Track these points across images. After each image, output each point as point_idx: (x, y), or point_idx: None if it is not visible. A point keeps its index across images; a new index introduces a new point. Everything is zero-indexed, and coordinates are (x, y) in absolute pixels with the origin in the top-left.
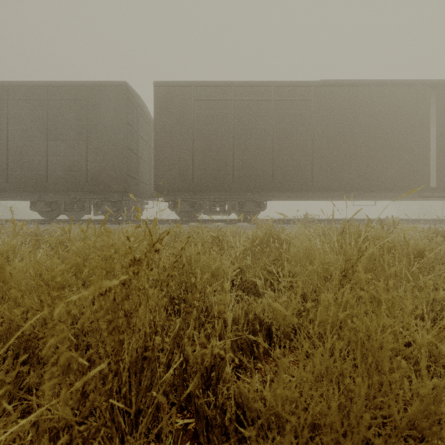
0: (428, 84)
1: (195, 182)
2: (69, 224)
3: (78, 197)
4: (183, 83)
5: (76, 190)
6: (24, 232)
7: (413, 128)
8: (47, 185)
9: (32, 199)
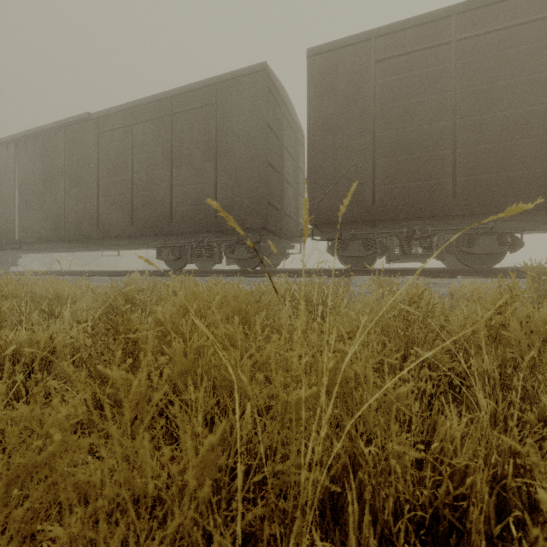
0: None
1: (376, 204)
2: (196, 276)
3: (206, 240)
4: (356, 37)
5: (203, 229)
6: (114, 292)
7: None
8: (171, 226)
9: (157, 246)
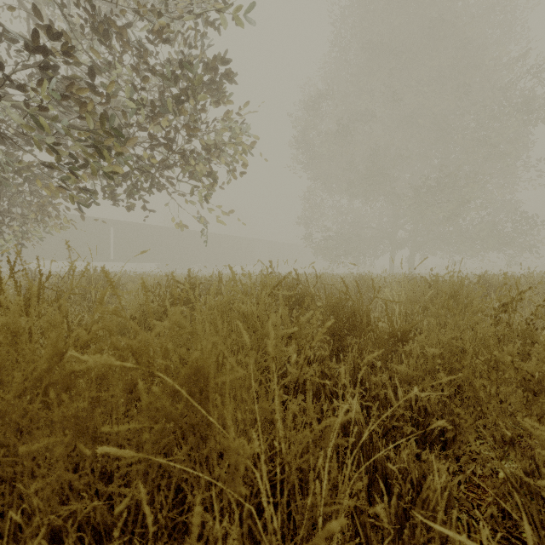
0: (110, 221)
1: None
2: None
3: None
4: None
5: None
6: None
7: (104, 236)
8: None
9: None
